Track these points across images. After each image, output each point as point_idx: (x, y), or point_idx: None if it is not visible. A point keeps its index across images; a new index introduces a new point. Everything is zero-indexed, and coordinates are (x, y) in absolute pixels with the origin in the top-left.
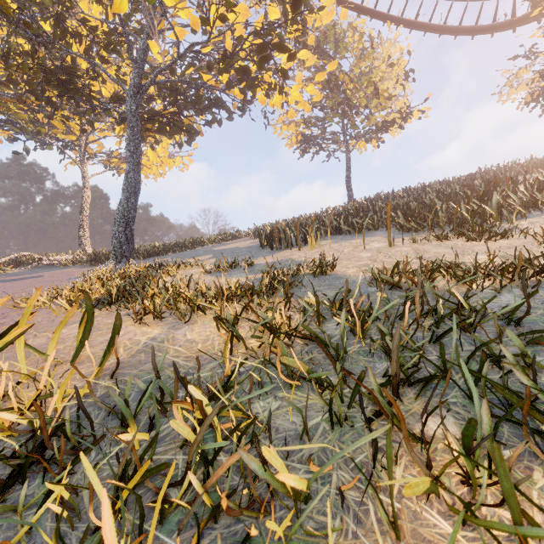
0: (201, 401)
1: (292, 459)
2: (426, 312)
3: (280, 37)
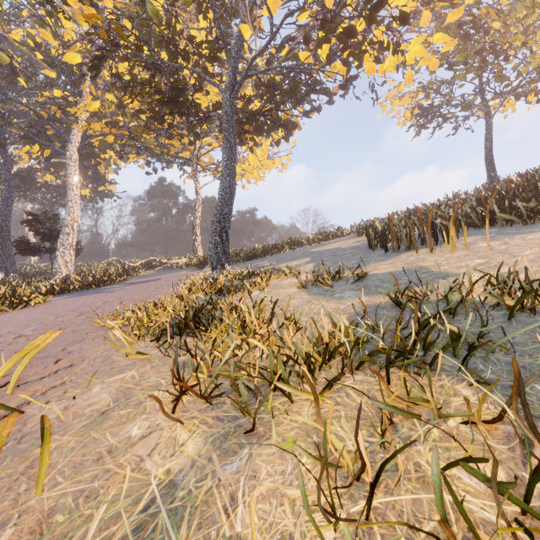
0: None
1: None
2: None
3: None
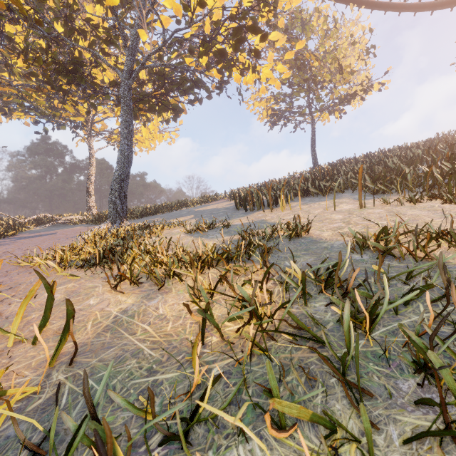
0: None
1: None
2: (442, 296)
3: (254, 19)
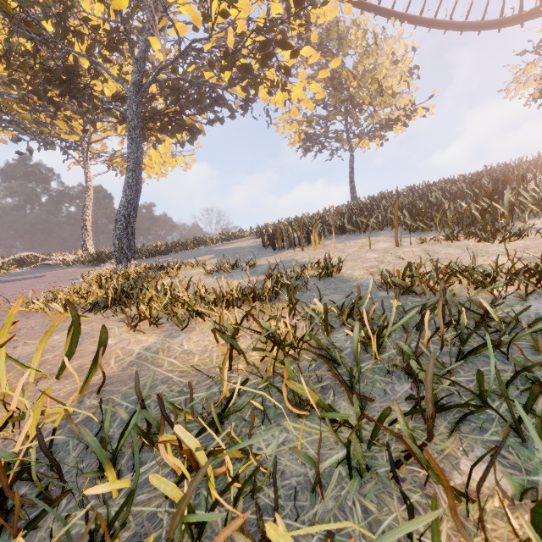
0: (189, 450)
1: (303, 519)
2: (446, 322)
3: (283, 33)
